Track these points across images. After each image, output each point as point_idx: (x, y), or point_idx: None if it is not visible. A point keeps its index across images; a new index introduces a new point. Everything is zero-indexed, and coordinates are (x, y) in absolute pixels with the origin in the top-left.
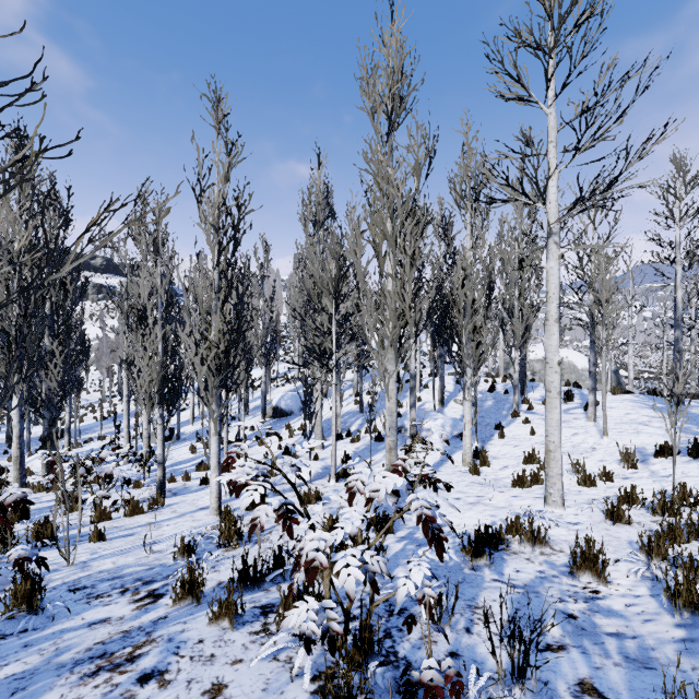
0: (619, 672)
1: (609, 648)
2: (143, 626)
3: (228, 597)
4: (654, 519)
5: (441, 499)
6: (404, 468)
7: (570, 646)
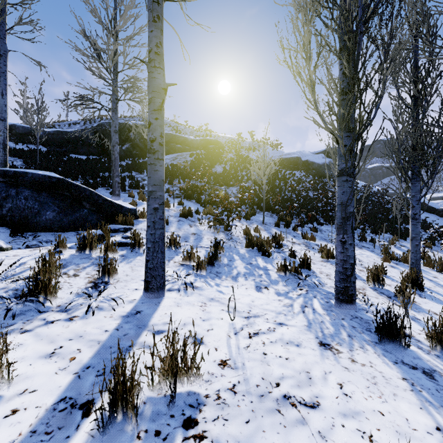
0: (185, 228)
1: (183, 233)
2: (273, 235)
3: (257, 227)
4: (68, 278)
5: (300, 321)
6: (221, 195)
7: (190, 234)
